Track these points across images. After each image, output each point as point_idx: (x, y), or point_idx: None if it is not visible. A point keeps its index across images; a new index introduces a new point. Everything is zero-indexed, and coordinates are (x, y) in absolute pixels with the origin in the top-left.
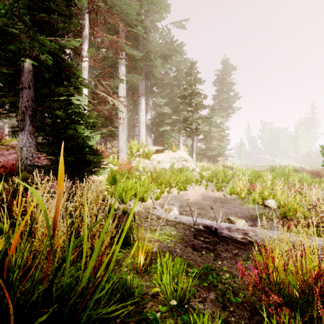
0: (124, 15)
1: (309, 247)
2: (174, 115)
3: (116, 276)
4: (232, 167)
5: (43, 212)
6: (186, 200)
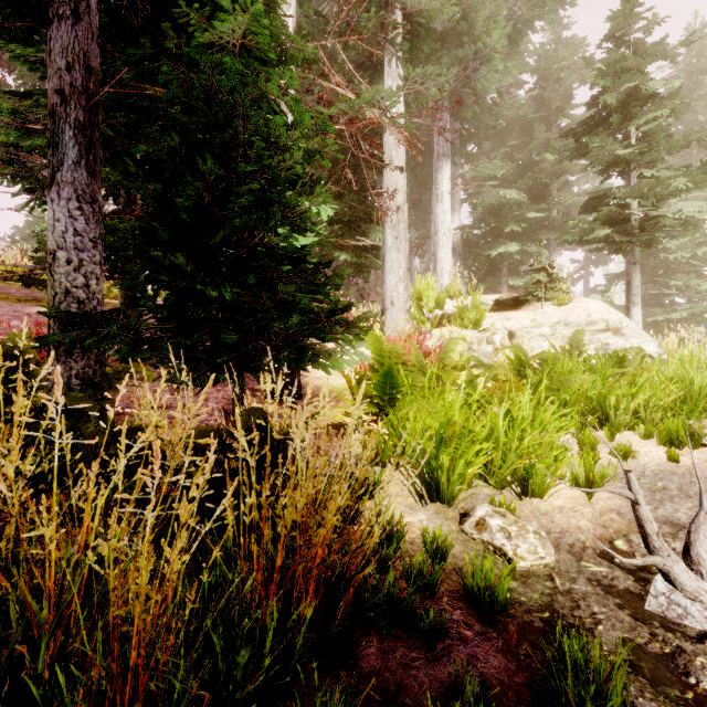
0: None
1: None
2: (533, 208)
3: None
4: None
5: None
6: None
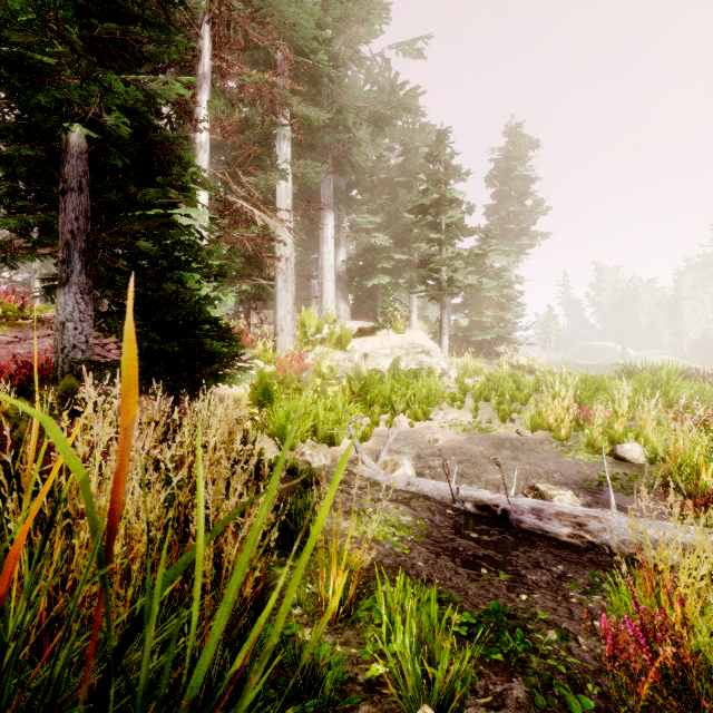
0: (289, 29)
1: None
2: (398, 251)
3: None
4: (530, 367)
5: (80, 484)
6: (430, 443)
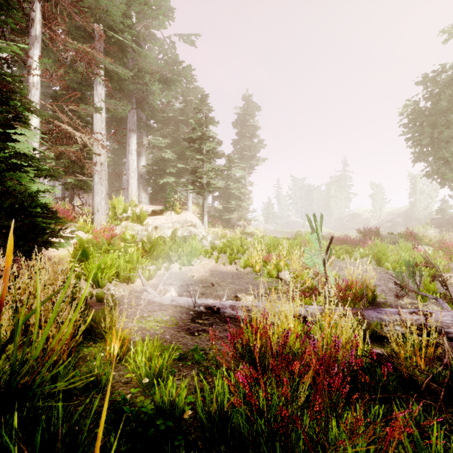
0: (103, 12)
1: (284, 312)
2: (180, 162)
3: (81, 372)
4: (254, 233)
5: None
6: (190, 278)
